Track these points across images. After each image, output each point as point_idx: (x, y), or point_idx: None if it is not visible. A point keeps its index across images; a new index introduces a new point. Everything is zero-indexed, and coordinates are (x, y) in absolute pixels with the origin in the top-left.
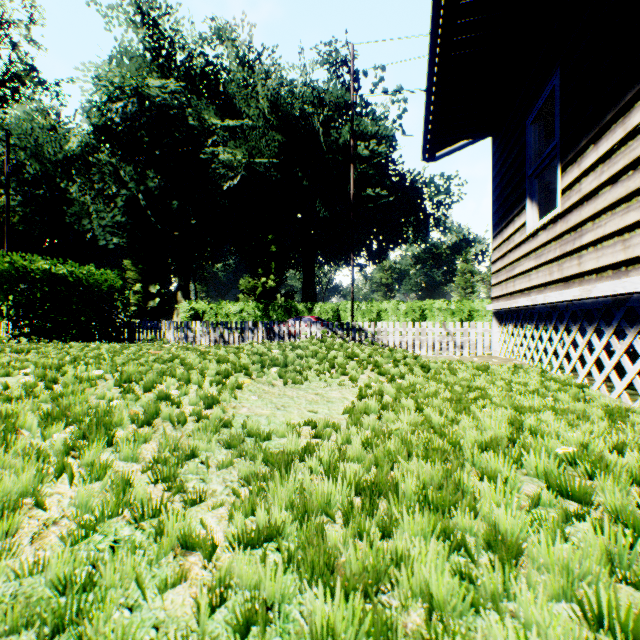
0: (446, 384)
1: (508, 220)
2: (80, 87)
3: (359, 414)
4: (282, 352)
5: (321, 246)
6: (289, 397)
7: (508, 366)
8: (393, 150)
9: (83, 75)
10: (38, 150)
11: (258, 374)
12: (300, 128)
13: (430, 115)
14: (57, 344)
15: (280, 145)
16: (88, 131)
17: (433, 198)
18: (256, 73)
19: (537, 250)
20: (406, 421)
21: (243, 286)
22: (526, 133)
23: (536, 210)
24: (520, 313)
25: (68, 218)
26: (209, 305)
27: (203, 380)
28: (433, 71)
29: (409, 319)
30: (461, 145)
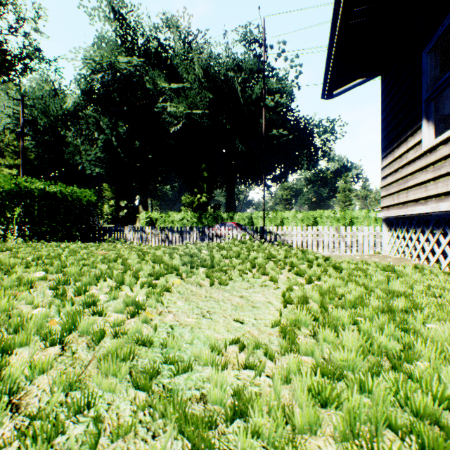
0: (365, 287)
1: (400, 141)
2: (73, 64)
3: (293, 334)
4: (210, 253)
5: (239, 172)
6: (215, 300)
7: (411, 267)
8: (291, 102)
9: (75, 56)
10: (46, 109)
11: (187, 274)
12: (224, 88)
13: (331, 57)
14: (37, 244)
15: (210, 100)
16: (79, 95)
17: (321, 136)
18: (193, 49)
19: (436, 163)
20: (351, 346)
21: (184, 201)
22: (422, 62)
23: (432, 129)
24: (412, 219)
25: (66, 155)
26: (160, 214)
27: (136, 281)
28: (337, 14)
29: (304, 224)
30: (354, 84)
